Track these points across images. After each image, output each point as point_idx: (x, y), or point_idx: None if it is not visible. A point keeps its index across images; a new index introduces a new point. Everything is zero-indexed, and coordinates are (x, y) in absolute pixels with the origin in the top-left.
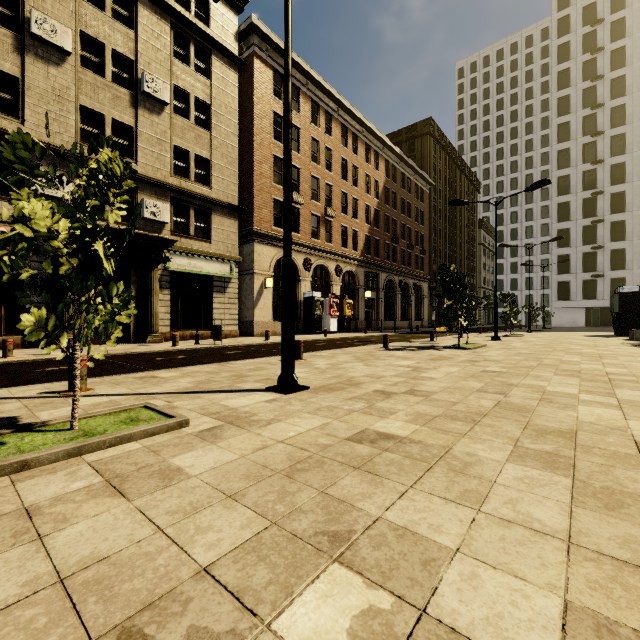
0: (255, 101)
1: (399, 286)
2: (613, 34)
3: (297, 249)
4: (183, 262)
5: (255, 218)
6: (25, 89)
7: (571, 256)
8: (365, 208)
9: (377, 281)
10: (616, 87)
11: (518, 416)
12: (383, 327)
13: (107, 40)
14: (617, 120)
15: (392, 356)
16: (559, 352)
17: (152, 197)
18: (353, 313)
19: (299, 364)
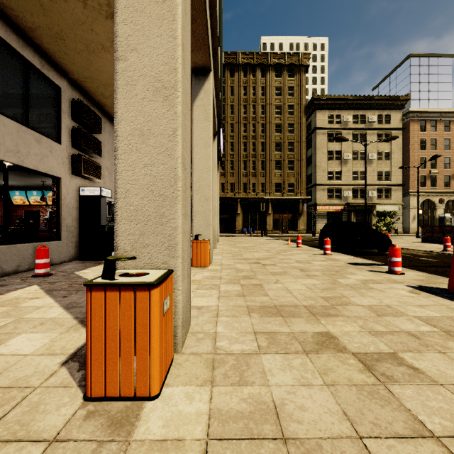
0: (410, 139)
1: None
2: None
3: (434, 194)
4: (380, 208)
5: (410, 186)
6: (342, 172)
7: None
8: None
9: None
10: None
11: None
12: None
13: (358, 149)
14: None
15: None
16: None
17: (370, 189)
18: None
19: None
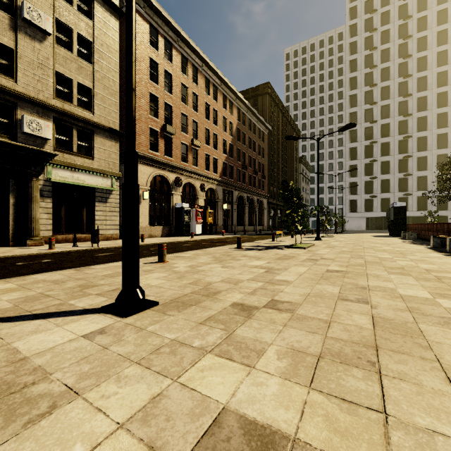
0: None
1: (247, 201)
2: (383, 39)
3: (170, 169)
4: (66, 175)
5: None
6: None
7: (358, 183)
8: (223, 142)
9: (231, 197)
10: (384, 74)
11: (416, 347)
12: (236, 230)
13: None
14: (385, 95)
15: (246, 256)
16: (369, 249)
17: (33, 115)
18: (214, 220)
19: (160, 267)
